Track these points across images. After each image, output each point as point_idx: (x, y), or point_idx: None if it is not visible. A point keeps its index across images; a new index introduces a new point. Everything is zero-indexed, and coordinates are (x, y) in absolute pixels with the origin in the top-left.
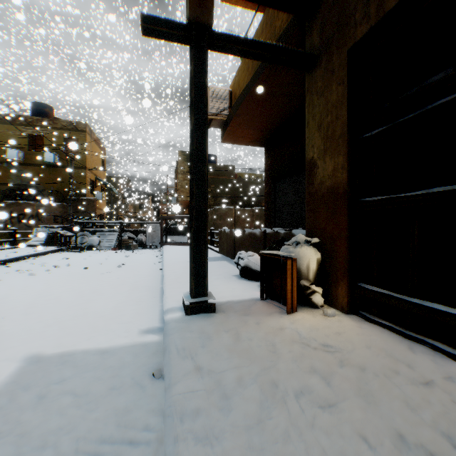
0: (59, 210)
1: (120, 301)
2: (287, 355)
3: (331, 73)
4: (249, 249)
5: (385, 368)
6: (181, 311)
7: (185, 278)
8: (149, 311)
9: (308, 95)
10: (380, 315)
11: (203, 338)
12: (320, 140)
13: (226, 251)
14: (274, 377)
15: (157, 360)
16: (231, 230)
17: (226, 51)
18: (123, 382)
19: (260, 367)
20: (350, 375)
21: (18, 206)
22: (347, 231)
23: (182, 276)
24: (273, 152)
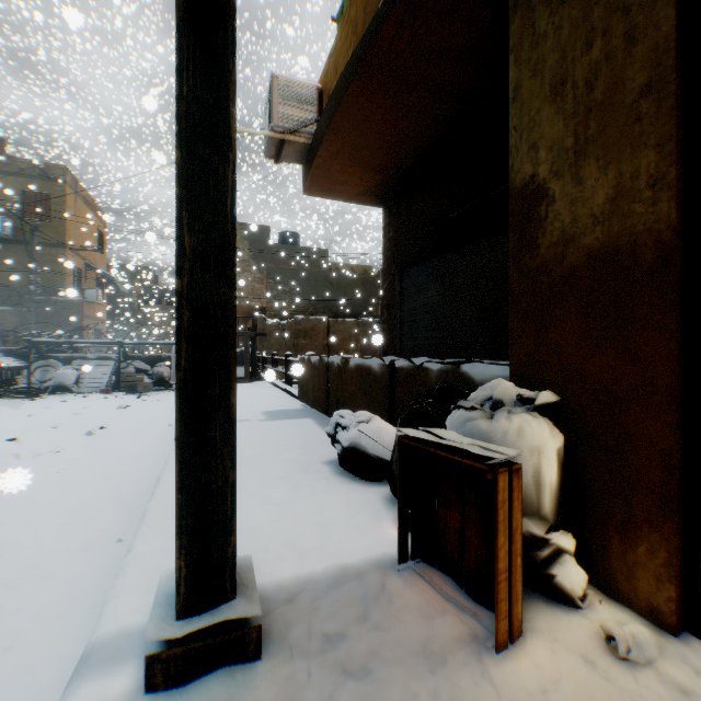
0: (12, 320)
1: (15, 560)
2: None
3: None
4: (356, 397)
5: None
6: (139, 656)
7: None
8: (78, 602)
9: (516, 17)
10: None
11: None
12: (559, 123)
13: (311, 397)
14: None
15: None
16: (321, 358)
17: None
18: None
19: None
20: None
21: None
22: (675, 379)
23: None
24: (398, 214)
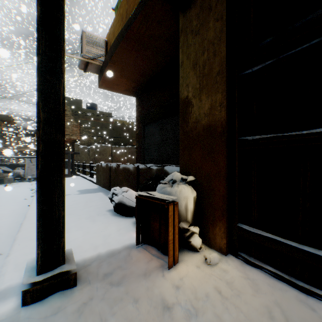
0: None
1: None
2: None
3: (208, 10)
4: (123, 182)
5: None
6: (18, 294)
7: None
8: None
9: (182, 35)
10: (263, 258)
11: None
12: (195, 78)
13: (102, 182)
14: None
15: None
16: (107, 164)
17: None
18: None
19: None
20: None
21: None
22: (226, 171)
23: None
24: (143, 101)
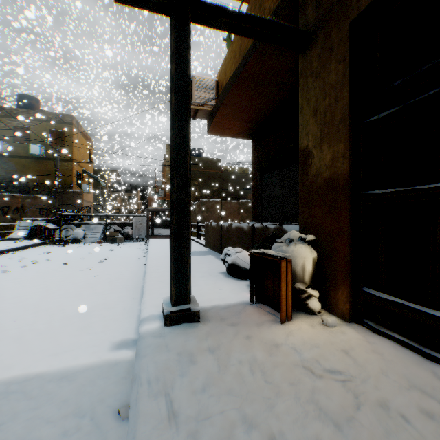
0: (45, 203)
1: (95, 304)
2: (287, 388)
3: (329, 51)
4: (236, 243)
5: (415, 408)
6: (159, 320)
7: (168, 277)
8: (126, 316)
9: (301, 77)
10: (390, 326)
11: (183, 361)
12: (316, 126)
13: (212, 244)
14: (274, 429)
15: (127, 387)
16: (217, 224)
17: (212, 25)
18: (78, 425)
19: (254, 409)
20: (374, 422)
21: (2, 199)
22: (349, 229)
23: (165, 273)
24: (260, 144)
